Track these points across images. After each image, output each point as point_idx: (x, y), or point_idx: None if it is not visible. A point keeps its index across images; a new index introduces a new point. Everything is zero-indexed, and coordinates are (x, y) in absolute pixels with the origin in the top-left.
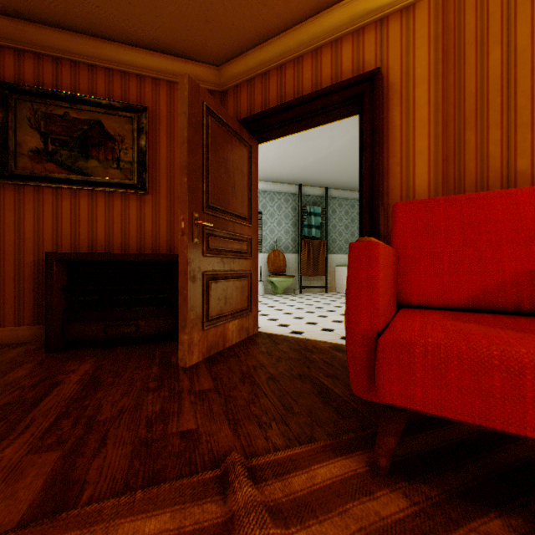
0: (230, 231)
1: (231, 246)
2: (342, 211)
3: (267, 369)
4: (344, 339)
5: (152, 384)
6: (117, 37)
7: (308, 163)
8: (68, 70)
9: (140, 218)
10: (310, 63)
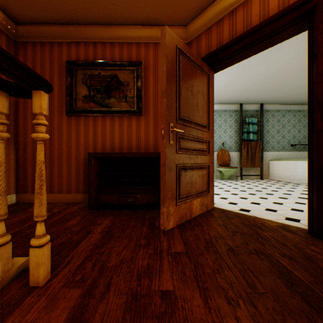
0: (194, 135)
1: (195, 146)
2: (274, 119)
3: (225, 241)
4: (289, 220)
5: (142, 242)
6: (125, 22)
7: (248, 87)
8: (100, 48)
9: (138, 131)
10: (258, 1)
